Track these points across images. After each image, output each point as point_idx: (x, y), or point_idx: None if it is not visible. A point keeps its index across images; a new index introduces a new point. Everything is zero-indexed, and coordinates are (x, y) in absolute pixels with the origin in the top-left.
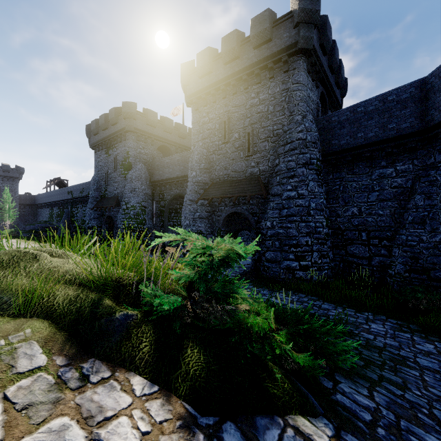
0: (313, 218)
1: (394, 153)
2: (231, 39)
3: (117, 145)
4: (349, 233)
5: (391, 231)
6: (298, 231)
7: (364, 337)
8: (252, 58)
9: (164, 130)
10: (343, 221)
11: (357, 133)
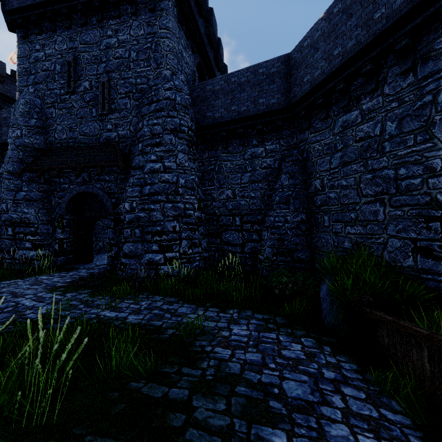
0: (182, 198)
1: (264, 131)
2: None
3: None
4: (224, 218)
5: (262, 214)
6: (164, 214)
7: (216, 359)
8: None
9: None
10: (218, 205)
11: (231, 105)
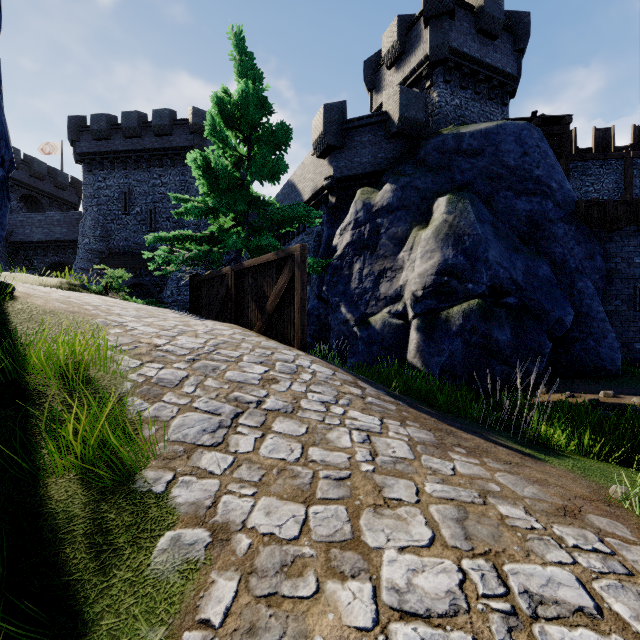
0: None
1: None
2: (133, 118)
3: None
4: None
5: None
6: None
7: None
8: (154, 144)
9: (31, 175)
10: None
11: None
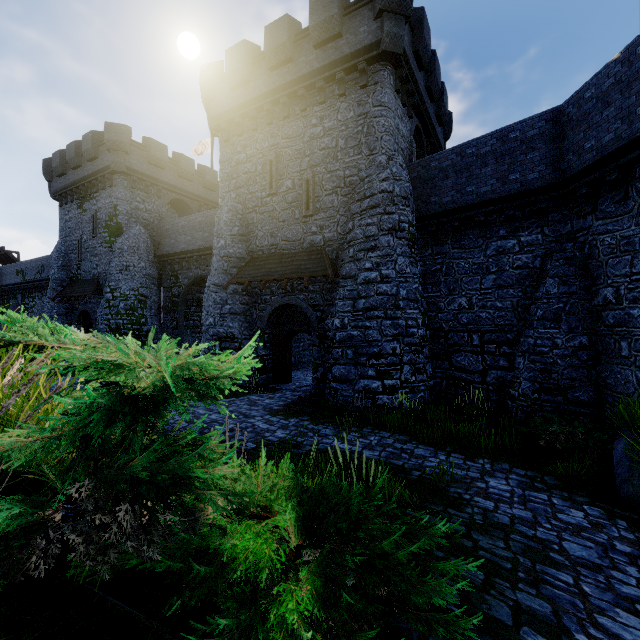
0: (403, 313)
1: (517, 217)
2: (280, 30)
3: (98, 195)
4: (455, 335)
5: (513, 332)
6: (381, 333)
7: (479, 508)
8: (313, 63)
9: (179, 175)
10: (447, 318)
11: (467, 186)
